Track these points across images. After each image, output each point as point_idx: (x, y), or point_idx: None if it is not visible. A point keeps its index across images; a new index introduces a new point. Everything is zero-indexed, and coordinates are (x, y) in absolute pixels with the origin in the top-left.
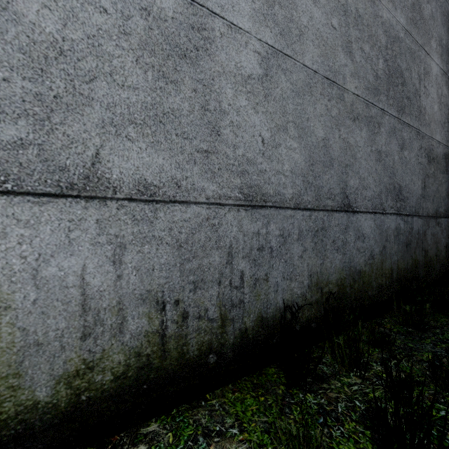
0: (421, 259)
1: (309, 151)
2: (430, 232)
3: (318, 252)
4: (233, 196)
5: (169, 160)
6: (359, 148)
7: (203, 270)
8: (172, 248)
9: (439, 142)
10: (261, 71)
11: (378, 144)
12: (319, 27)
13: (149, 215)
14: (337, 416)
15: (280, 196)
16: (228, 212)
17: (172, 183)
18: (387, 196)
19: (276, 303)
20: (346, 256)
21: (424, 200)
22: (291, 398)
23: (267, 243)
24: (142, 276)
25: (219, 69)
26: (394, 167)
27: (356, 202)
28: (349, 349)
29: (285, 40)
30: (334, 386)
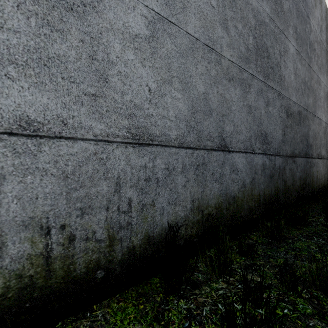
0: (281, 187)
1: (191, 102)
2: (288, 167)
3: (200, 182)
4: (121, 134)
5: (54, 100)
6: (234, 102)
7: (90, 198)
8: (57, 178)
9: (295, 102)
10: (148, 32)
11: (249, 100)
12: (200, 4)
13: (32, 149)
14: (201, 319)
15: (165, 136)
16: (116, 148)
17: (58, 121)
18: (256, 140)
19: (161, 224)
20: (223, 185)
21: (284, 144)
22: (166, 304)
23: (154, 174)
24: (24, 204)
25: (107, 26)
26: (261, 118)
27: (231, 143)
28: (218, 259)
29: (170, 10)
30: (204, 292)
